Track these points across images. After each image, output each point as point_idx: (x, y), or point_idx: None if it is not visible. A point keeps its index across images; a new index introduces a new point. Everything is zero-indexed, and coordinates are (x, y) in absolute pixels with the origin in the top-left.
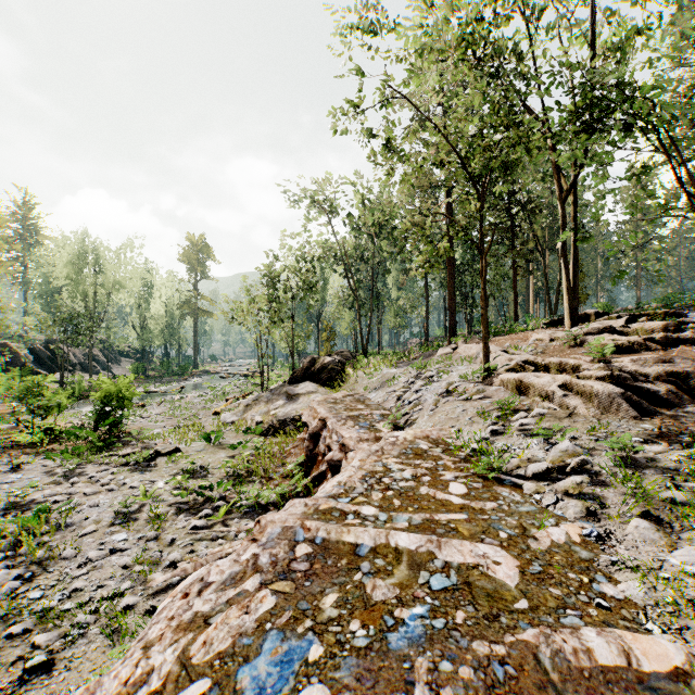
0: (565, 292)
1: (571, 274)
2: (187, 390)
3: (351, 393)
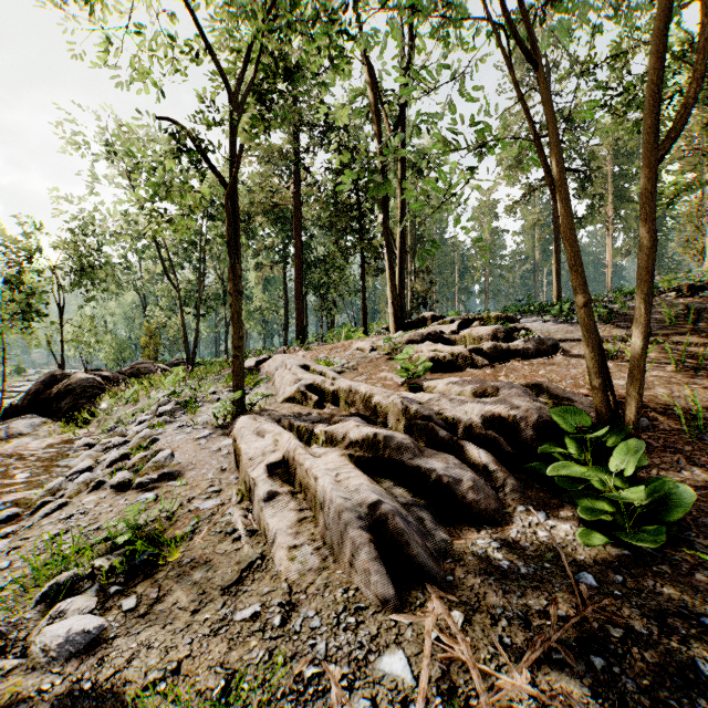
0: (388, 285)
1: (398, 261)
2: None
3: (74, 437)
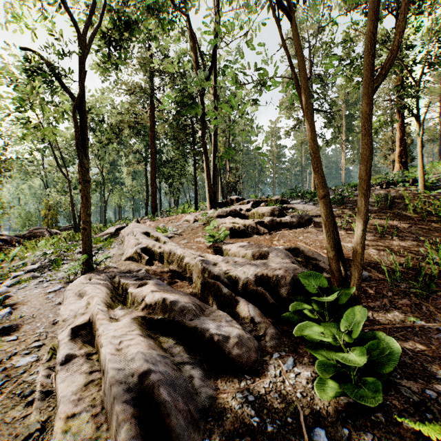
0: (206, 178)
1: (212, 162)
2: None
3: None
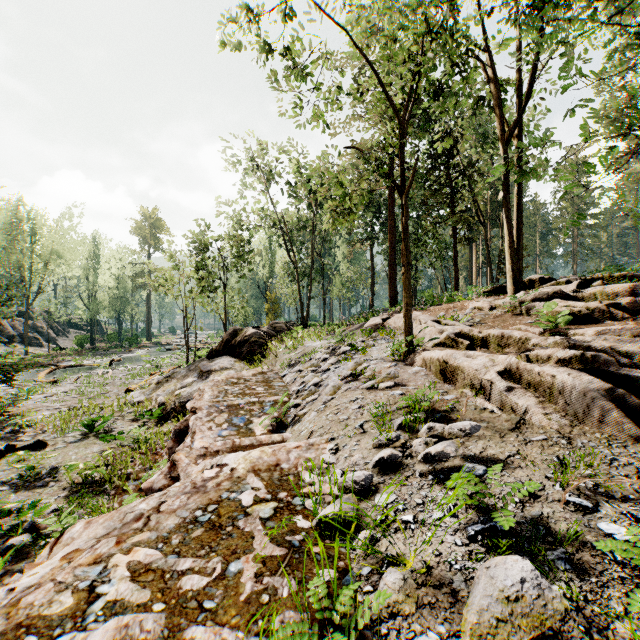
0: (507, 252)
1: (514, 231)
2: (122, 363)
3: (264, 370)
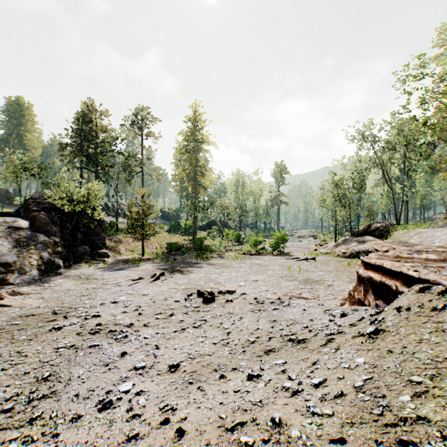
0: None
1: None
2: (287, 241)
3: (397, 240)
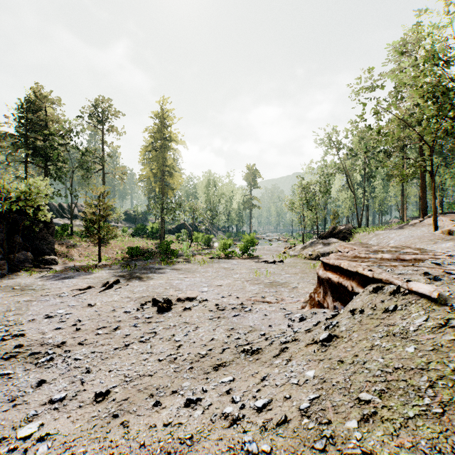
0: None
1: None
2: (258, 245)
3: (358, 242)
